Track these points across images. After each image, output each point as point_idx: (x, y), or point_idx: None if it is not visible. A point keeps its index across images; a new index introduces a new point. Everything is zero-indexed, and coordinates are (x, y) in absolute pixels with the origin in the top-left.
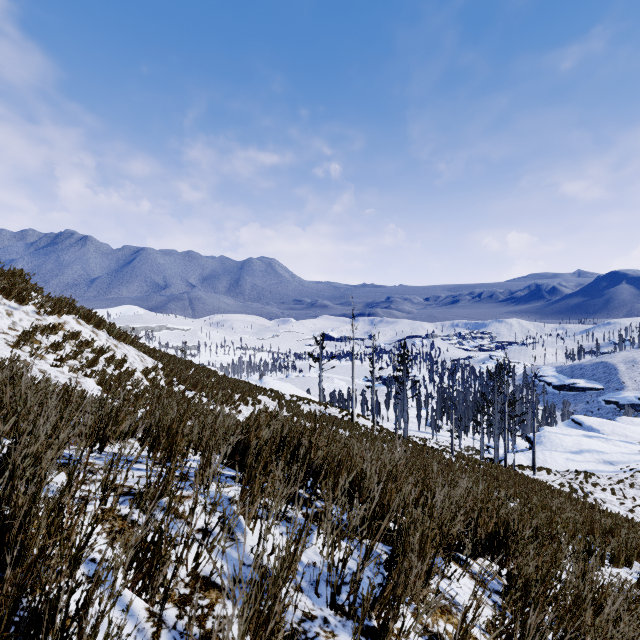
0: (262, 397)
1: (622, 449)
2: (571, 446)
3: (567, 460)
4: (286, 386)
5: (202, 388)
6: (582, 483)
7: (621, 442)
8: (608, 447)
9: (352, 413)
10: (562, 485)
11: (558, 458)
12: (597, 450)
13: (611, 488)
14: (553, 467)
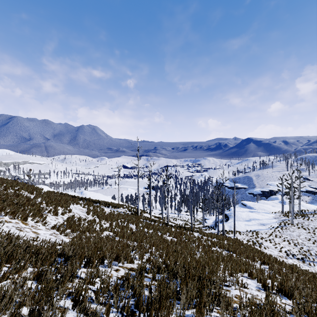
0: (75, 206)
1: (266, 217)
2: (245, 217)
3: (245, 225)
4: (98, 195)
5: (3, 207)
6: (256, 238)
7: (264, 213)
8: (260, 216)
9: (137, 211)
10: (248, 241)
11: (241, 224)
12: (256, 218)
13: (269, 239)
14: (240, 230)
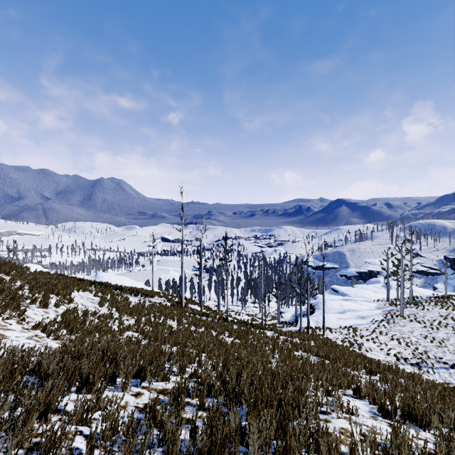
0: (81, 293)
1: (366, 307)
2: (338, 308)
3: (338, 319)
4: (121, 279)
5: None
6: (354, 337)
7: (363, 302)
8: (358, 306)
9: (181, 300)
10: (343, 341)
11: (333, 318)
12: (353, 309)
13: (371, 338)
14: (331, 325)
